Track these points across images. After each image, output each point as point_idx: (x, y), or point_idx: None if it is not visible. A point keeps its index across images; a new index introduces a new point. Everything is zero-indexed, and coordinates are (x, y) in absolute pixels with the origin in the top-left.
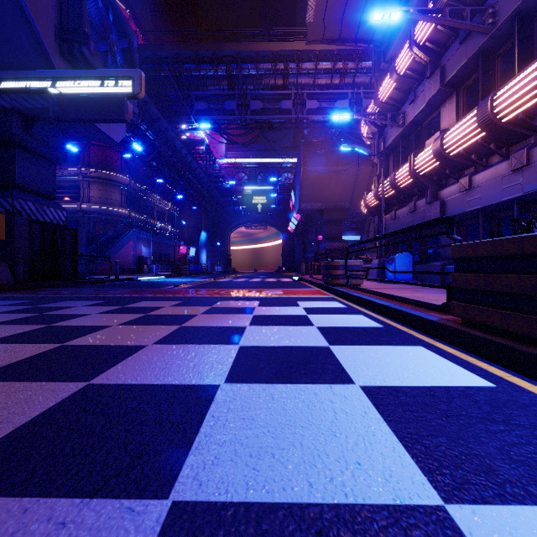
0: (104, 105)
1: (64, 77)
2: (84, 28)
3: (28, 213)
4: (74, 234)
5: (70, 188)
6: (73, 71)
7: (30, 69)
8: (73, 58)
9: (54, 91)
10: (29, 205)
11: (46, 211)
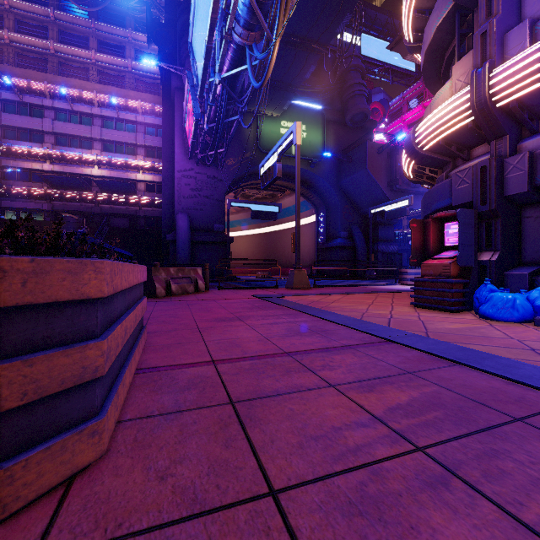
0: (399, 212)
1: (388, 204)
2: (396, 178)
3: (382, 250)
4: (400, 256)
5: (417, 217)
6: (391, 202)
7: (381, 199)
8: (394, 190)
9: (385, 210)
10: (383, 246)
11: (389, 247)
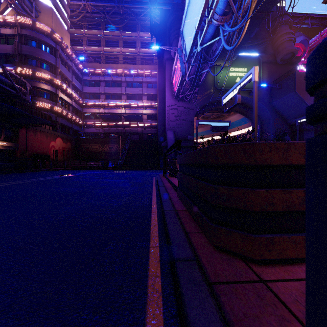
0: None
1: None
2: None
3: None
4: None
5: None
6: None
7: None
8: None
9: None
10: None
11: None
